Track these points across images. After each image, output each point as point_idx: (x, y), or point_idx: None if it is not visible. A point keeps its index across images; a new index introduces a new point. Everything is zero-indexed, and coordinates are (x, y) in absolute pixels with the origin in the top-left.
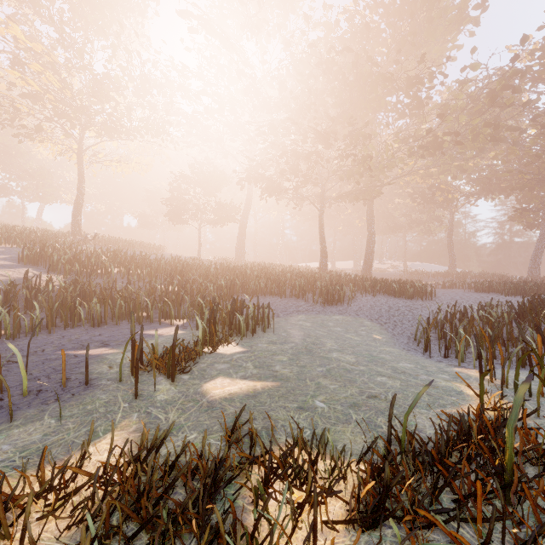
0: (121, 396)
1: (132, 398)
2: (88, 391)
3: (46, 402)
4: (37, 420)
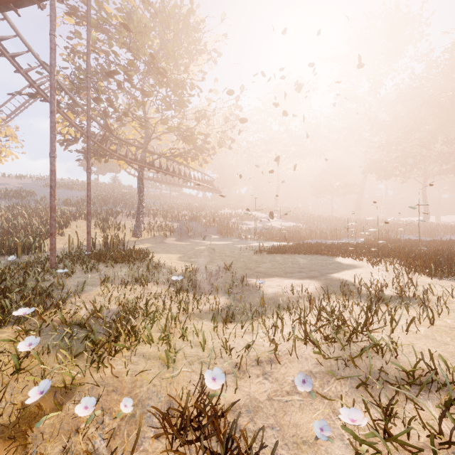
0: None
1: None
2: None
3: None
4: None
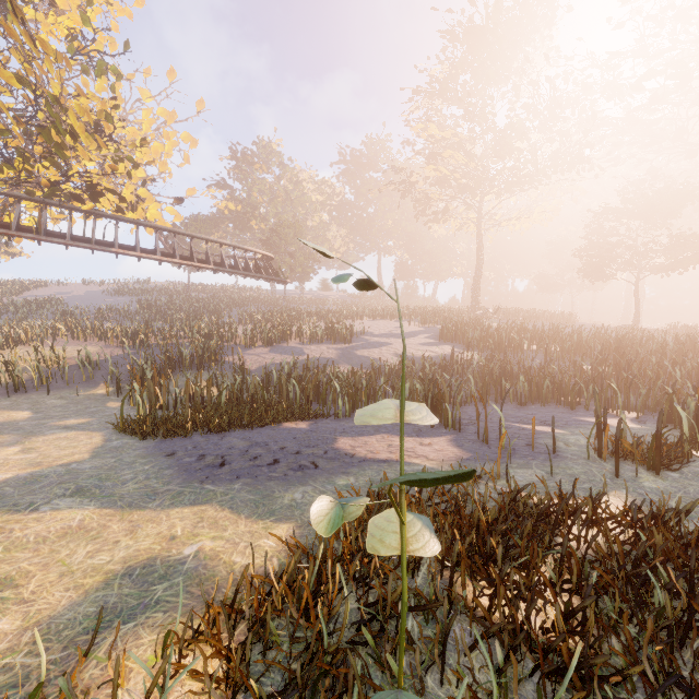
0: (596, 471)
1: (610, 476)
2: (557, 459)
3: (525, 458)
4: (528, 468)
